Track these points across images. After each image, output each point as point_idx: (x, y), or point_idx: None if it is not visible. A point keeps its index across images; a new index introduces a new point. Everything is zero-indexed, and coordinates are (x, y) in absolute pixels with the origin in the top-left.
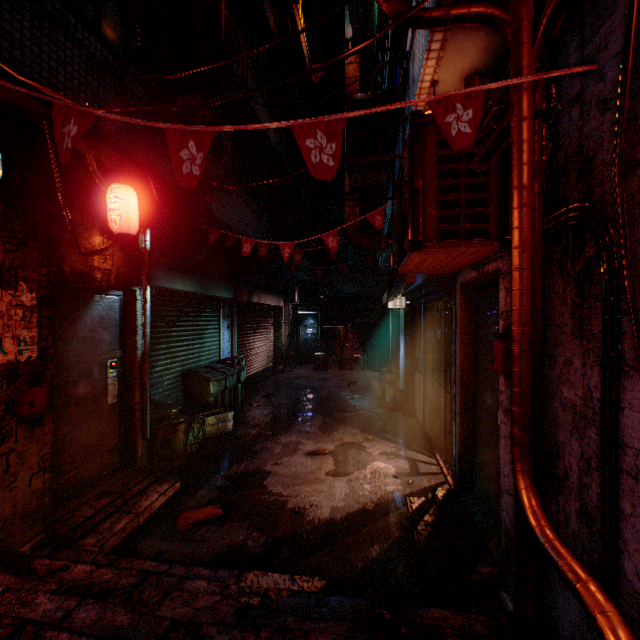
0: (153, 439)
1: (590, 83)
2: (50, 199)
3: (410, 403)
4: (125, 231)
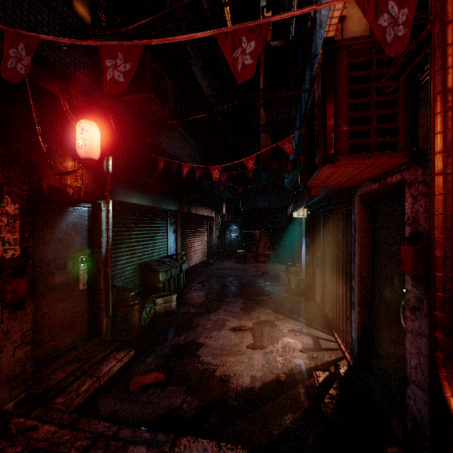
0: (115, 316)
1: None
2: (31, 131)
3: (311, 290)
4: (90, 157)
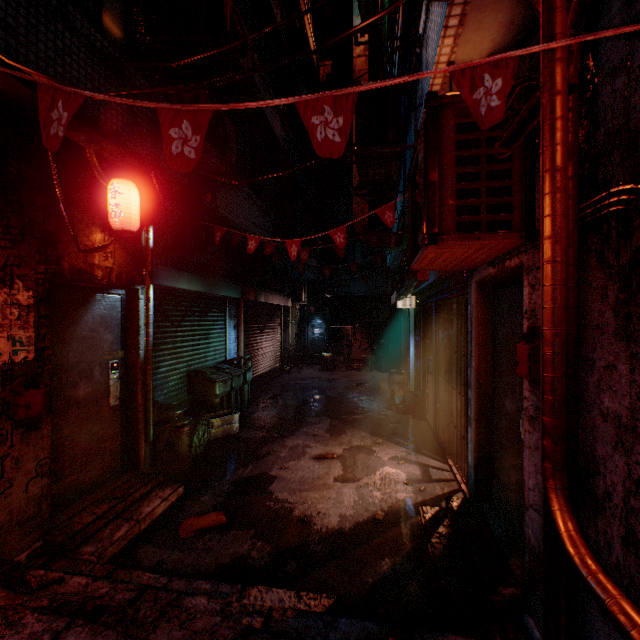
0: (157, 441)
1: (639, 46)
2: (48, 194)
3: (420, 405)
4: (126, 228)
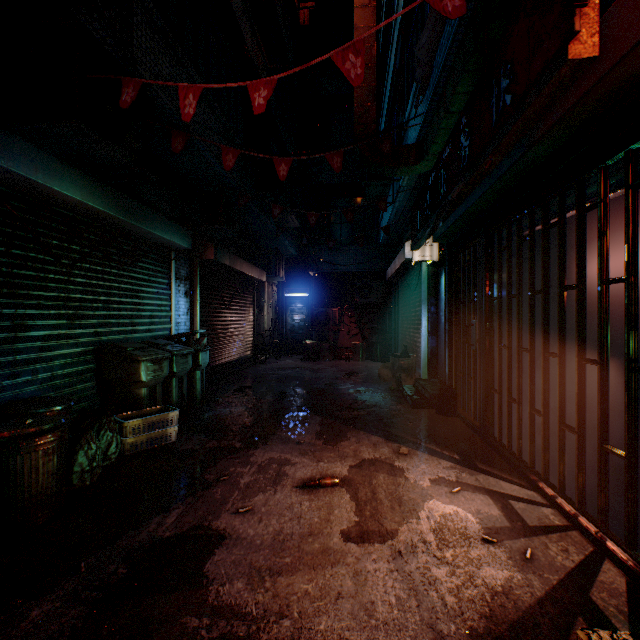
0: None
1: None
2: None
3: (448, 395)
4: None
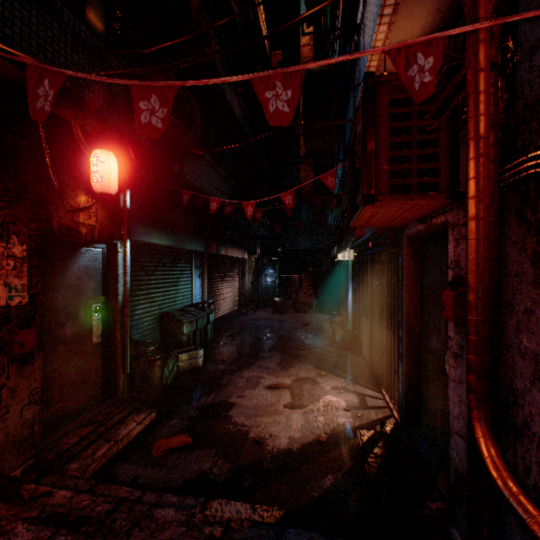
0: (133, 373)
1: None
2: (39, 162)
3: (357, 343)
4: (106, 191)
